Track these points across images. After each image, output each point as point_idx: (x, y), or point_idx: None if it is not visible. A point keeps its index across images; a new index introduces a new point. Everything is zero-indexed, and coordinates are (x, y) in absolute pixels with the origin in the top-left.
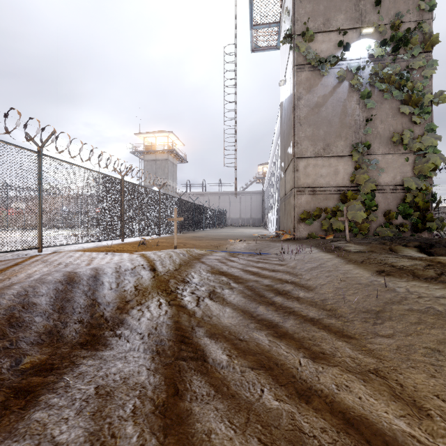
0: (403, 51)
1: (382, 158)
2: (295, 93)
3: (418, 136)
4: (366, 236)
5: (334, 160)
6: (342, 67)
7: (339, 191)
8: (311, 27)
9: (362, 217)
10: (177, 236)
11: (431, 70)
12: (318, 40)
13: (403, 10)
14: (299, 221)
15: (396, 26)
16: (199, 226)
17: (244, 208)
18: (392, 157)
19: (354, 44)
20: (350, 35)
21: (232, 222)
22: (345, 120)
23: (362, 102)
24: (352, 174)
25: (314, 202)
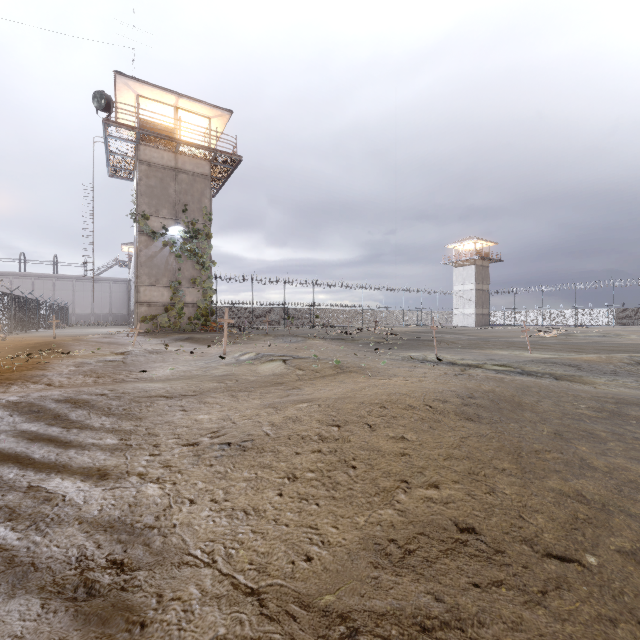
0: (198, 237)
1: (187, 289)
2: (138, 247)
3: (205, 280)
4: (179, 330)
5: (162, 288)
6: (166, 238)
7: (164, 306)
8: (148, 212)
9: (165, 320)
10: (18, 336)
11: (209, 250)
12: (152, 220)
13: (198, 217)
14: (140, 322)
15: (194, 224)
16: (32, 325)
17: (99, 300)
18: (192, 289)
19: (173, 227)
20: (171, 222)
21: (78, 320)
22: (168, 267)
23: (177, 259)
24: (172, 297)
25: (150, 311)
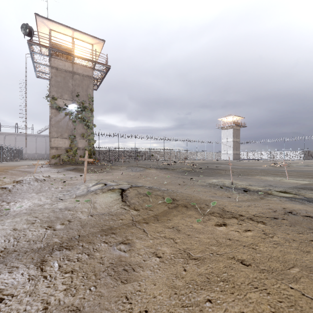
0: (85, 110)
1: (79, 140)
2: (50, 116)
3: (89, 135)
4: (74, 162)
5: (64, 139)
6: (67, 111)
7: (66, 149)
8: (56, 96)
9: (65, 157)
10: None
11: (92, 118)
12: (59, 100)
13: (85, 99)
14: (52, 158)
15: (83, 103)
16: None
17: (39, 146)
18: (82, 140)
19: (71, 105)
20: (70, 102)
21: (28, 157)
22: (68, 127)
23: (73, 123)
24: (70, 144)
25: (57, 152)
